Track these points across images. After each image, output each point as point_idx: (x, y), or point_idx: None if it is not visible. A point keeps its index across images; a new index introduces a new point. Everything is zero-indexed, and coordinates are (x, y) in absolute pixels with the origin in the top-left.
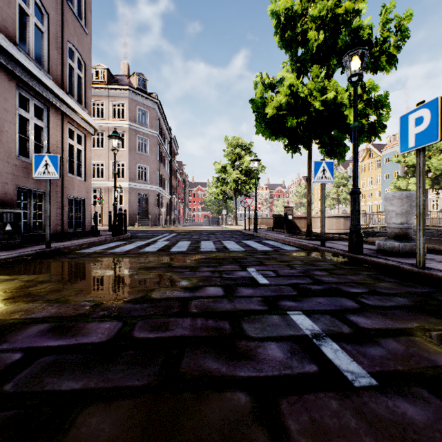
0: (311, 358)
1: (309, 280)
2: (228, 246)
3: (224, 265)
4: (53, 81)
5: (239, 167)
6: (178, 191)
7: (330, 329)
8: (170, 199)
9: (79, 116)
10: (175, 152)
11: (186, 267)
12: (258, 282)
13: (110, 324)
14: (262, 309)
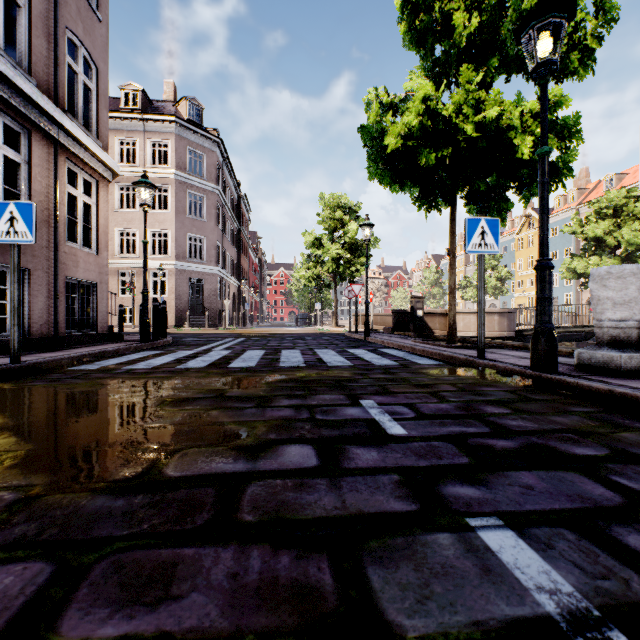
0: None
1: (481, 425)
2: (325, 359)
3: (318, 394)
4: (39, 89)
5: (340, 239)
6: (251, 276)
7: (600, 586)
8: (239, 288)
9: (86, 149)
10: (246, 219)
11: (250, 398)
12: (385, 431)
13: (15, 577)
14: (406, 509)
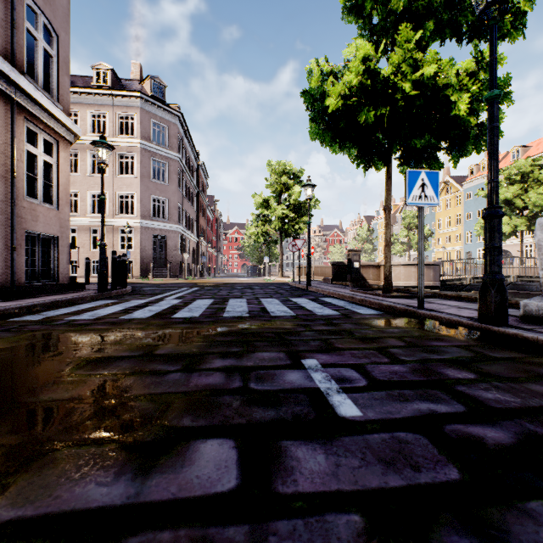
0: None
1: (451, 399)
2: (268, 308)
3: (256, 351)
4: None
5: (286, 201)
6: (208, 233)
7: None
8: (198, 243)
9: (46, 111)
10: (205, 184)
11: (179, 358)
12: (334, 410)
13: None
14: None
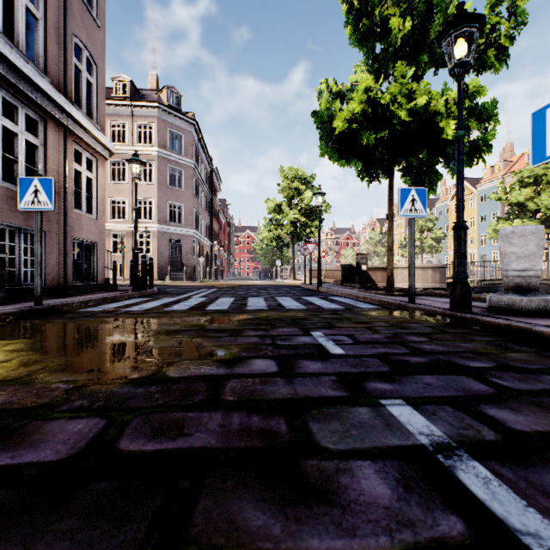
0: (445, 498)
1: (402, 348)
2: (284, 304)
3: (278, 328)
4: (52, 85)
5: (297, 205)
6: (221, 237)
7: (460, 433)
8: (211, 247)
9: (89, 133)
10: (217, 188)
11: (225, 330)
12: (329, 351)
13: (84, 425)
14: (339, 395)
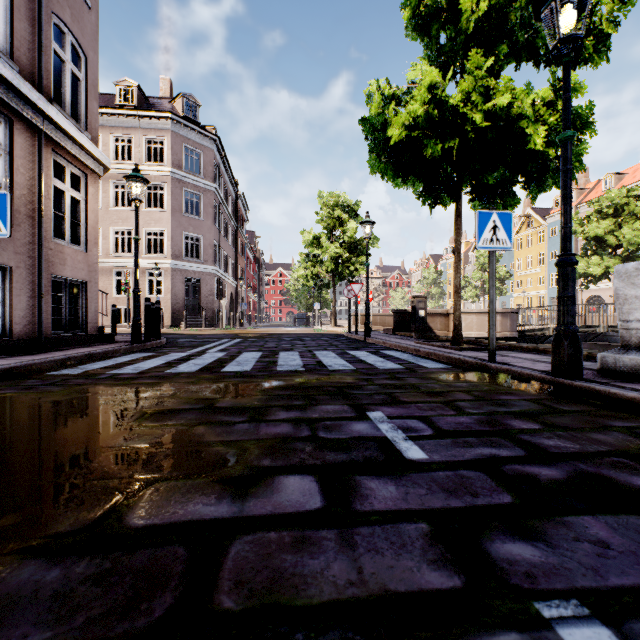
0: None
1: (513, 446)
2: (325, 362)
3: (319, 404)
4: (21, 76)
5: (339, 238)
6: (248, 276)
7: None
8: (237, 288)
9: (74, 141)
10: (244, 218)
11: (243, 410)
12: (402, 454)
13: None
14: (447, 585)
